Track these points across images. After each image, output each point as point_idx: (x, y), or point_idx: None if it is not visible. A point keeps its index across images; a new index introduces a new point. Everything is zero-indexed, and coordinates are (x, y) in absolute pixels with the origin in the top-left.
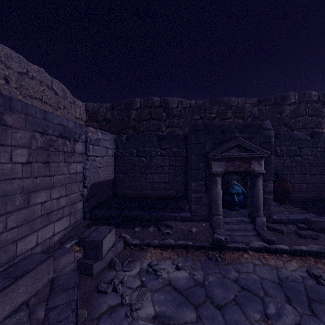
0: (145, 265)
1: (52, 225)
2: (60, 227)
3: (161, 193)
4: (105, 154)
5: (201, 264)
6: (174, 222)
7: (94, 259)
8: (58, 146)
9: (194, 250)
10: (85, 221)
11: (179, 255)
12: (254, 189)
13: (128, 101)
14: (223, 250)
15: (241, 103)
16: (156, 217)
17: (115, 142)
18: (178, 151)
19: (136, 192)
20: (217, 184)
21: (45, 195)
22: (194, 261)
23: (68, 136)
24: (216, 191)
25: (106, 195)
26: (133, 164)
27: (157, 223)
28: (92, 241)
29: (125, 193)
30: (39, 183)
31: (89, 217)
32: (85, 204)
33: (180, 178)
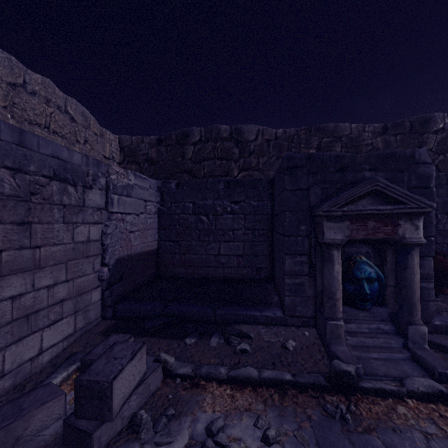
0: (201, 427)
1: (37, 335)
2: (55, 337)
3: (231, 273)
4: (142, 210)
5: (313, 428)
6: (254, 327)
7: (96, 418)
8: (50, 195)
9: (295, 392)
10: (105, 321)
11: (267, 403)
12: (403, 273)
13: (181, 131)
14: (353, 393)
15: (357, 132)
16: (223, 317)
17: (159, 192)
18: (259, 205)
19: (192, 271)
20: (334, 262)
21: (21, 282)
22: (299, 421)
23: (71, 178)
24: (331, 276)
25: (145, 276)
26: (188, 227)
27: (225, 328)
28: (92, 383)
29: (175, 272)
30: (7, 260)
31: (111, 315)
32: (105, 294)
33: (261, 249)
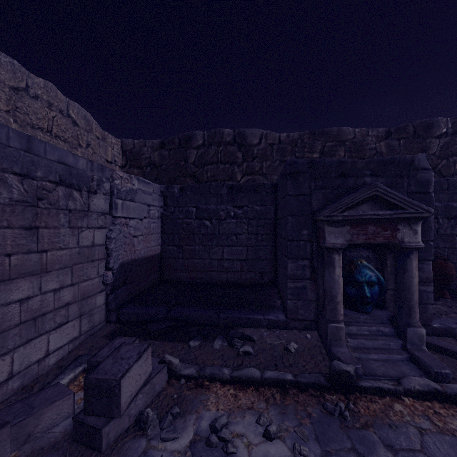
0: (206, 424)
1: (44, 337)
2: (61, 340)
3: (234, 277)
4: (145, 215)
5: (313, 425)
6: (257, 330)
7: (104, 415)
8: (56, 200)
9: (296, 391)
10: (109, 325)
11: (269, 402)
12: (402, 276)
13: (184, 135)
14: (352, 392)
15: (360, 136)
16: (226, 321)
17: (162, 197)
18: (262, 209)
19: (195, 275)
20: (335, 266)
21: (29, 285)
22: (299, 418)
23: (76, 183)
24: (332, 279)
25: (148, 281)
26: (191, 231)
27: (228, 331)
28: (101, 382)
29: (178, 277)
30: (15, 264)
31: (115, 319)
32: (109, 298)
33: (265, 253)
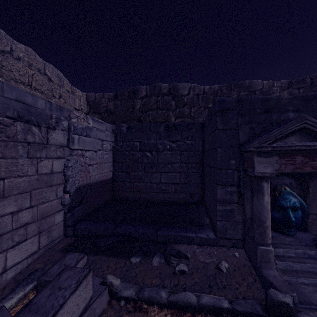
0: None
1: (1, 256)
2: (19, 256)
3: (170, 197)
4: (99, 148)
5: None
6: (190, 247)
7: None
8: (14, 133)
9: None
10: (66, 238)
11: None
12: None
13: (132, 89)
14: None
15: (267, 87)
16: (163, 237)
17: (114, 134)
18: (192, 143)
19: (139, 195)
20: (264, 193)
21: None
22: None
23: (35, 120)
24: (261, 205)
25: (101, 200)
26: (136, 161)
27: (165, 247)
28: None
29: (126, 196)
30: None
31: (71, 233)
32: (67, 216)
33: (194, 178)
